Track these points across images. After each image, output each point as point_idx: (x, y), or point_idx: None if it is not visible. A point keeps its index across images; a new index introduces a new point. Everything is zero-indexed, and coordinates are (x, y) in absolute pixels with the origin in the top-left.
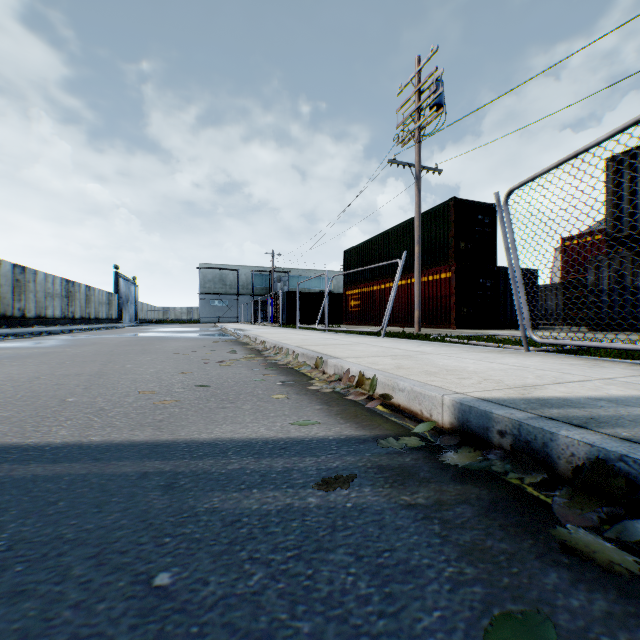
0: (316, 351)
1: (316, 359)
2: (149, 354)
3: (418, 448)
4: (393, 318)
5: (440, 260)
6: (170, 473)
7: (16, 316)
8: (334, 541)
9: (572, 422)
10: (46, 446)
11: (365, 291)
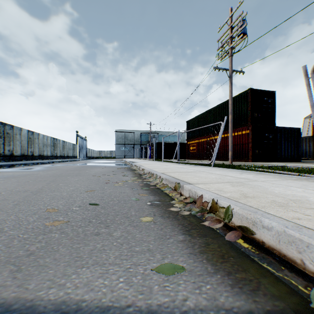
0: (174, 177)
1: (175, 183)
2: (79, 176)
3: None
4: None
5: (241, 123)
6: None
7: (29, 155)
8: None
9: None
10: None
11: (198, 141)
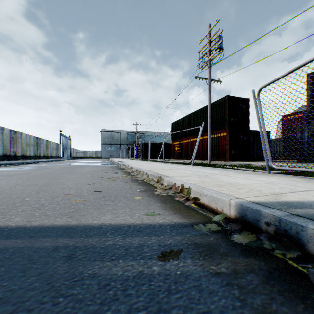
0: (158, 173)
1: (158, 177)
2: (74, 174)
3: (217, 231)
4: (196, 156)
5: (220, 127)
6: (71, 247)
7: (12, 155)
8: (169, 303)
9: (313, 218)
10: (6, 228)
11: (182, 142)
